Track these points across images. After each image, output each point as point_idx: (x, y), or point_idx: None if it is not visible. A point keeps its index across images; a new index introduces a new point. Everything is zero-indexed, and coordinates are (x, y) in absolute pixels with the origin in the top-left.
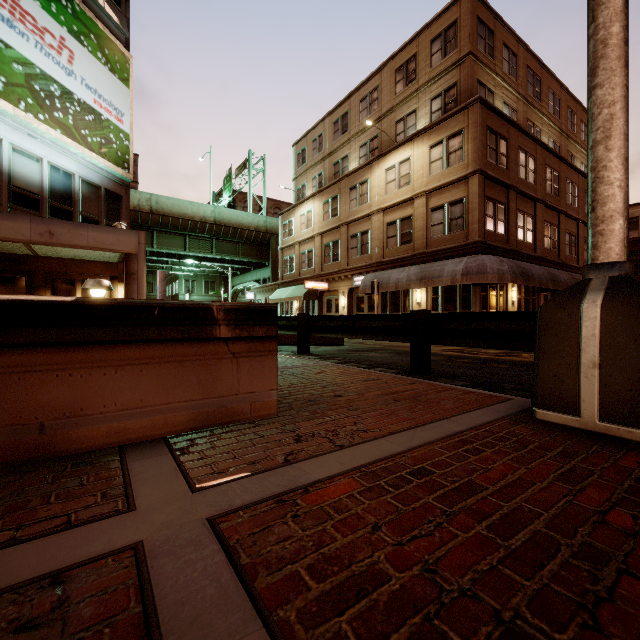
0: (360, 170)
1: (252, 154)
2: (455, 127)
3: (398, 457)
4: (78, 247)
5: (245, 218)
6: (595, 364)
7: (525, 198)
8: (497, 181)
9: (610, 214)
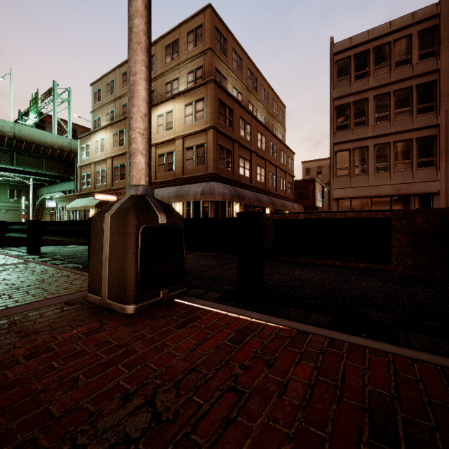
0: None
1: (57, 84)
2: (200, 95)
3: None
4: None
5: (49, 137)
6: (107, 258)
7: (245, 149)
8: (226, 135)
9: (134, 151)
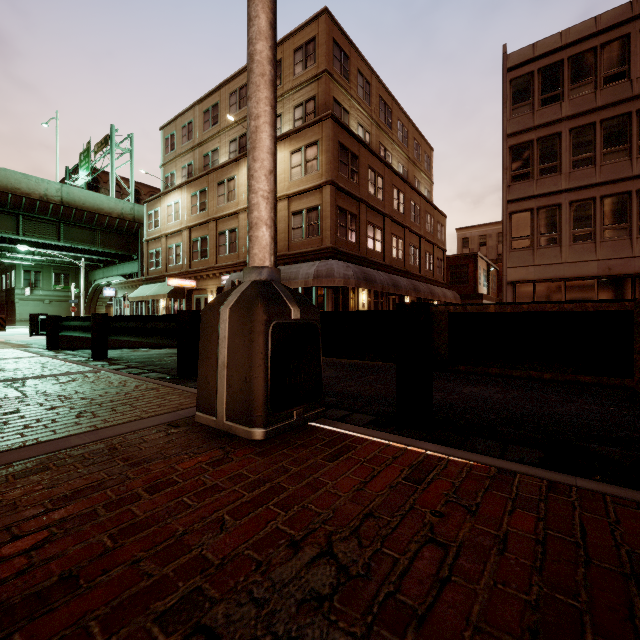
0: (228, 165)
1: (115, 130)
2: (312, 137)
3: None
4: None
5: (105, 202)
6: (225, 365)
7: (375, 212)
8: (348, 193)
9: (256, 221)
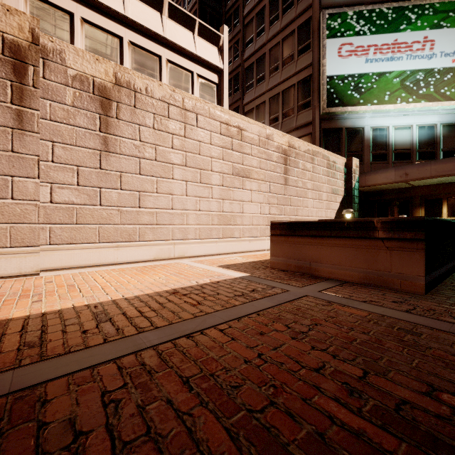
0: None
1: None
2: None
3: (423, 327)
4: (423, 178)
5: None
6: None
7: None
8: None
9: None
